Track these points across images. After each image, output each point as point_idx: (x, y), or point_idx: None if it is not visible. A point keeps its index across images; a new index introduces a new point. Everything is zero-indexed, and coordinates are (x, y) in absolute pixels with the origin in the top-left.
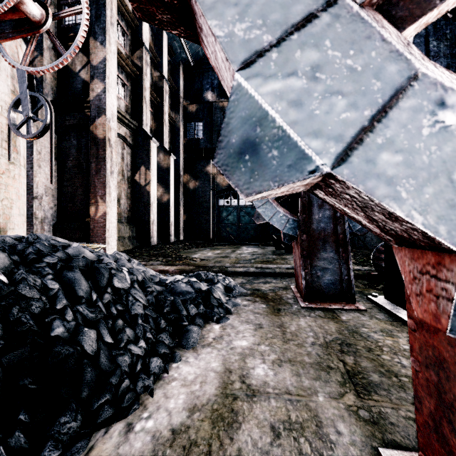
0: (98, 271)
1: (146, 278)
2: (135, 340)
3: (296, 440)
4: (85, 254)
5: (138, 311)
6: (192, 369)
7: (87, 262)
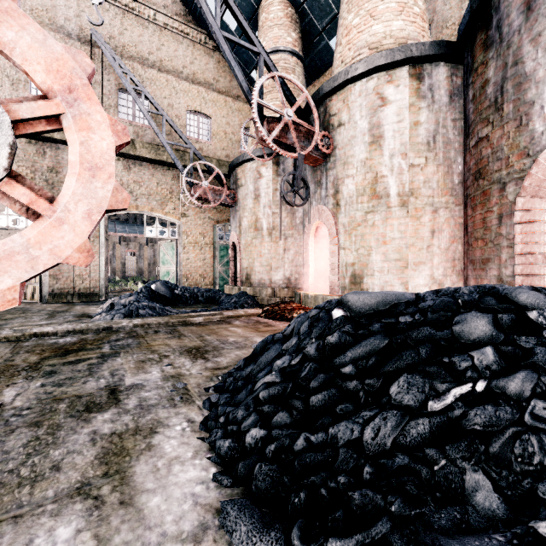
0: (402, 352)
1: (502, 446)
2: (272, 428)
3: (34, 471)
4: (464, 326)
5: (338, 433)
6: (185, 476)
7: (432, 337)
